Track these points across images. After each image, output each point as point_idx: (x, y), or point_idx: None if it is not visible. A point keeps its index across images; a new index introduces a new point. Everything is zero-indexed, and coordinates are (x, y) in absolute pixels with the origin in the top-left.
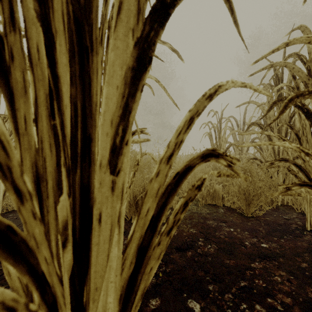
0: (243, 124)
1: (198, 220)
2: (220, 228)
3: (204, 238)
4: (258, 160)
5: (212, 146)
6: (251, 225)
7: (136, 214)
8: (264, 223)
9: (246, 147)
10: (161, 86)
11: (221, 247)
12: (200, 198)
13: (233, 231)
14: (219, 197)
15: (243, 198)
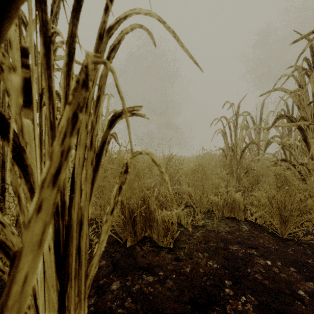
0: (259, 120)
1: (217, 244)
2: (251, 259)
3: (232, 279)
4: (288, 161)
5: (226, 145)
6: (294, 254)
7: (133, 235)
8: (310, 249)
9: (264, 147)
10: (168, 29)
11: (262, 301)
12: (215, 210)
13: (271, 265)
14: (240, 208)
15: (277, 212)
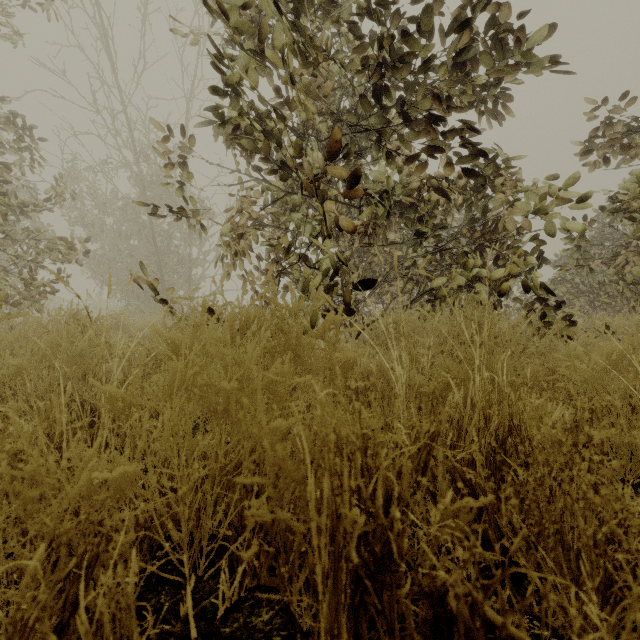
0: None
1: None
2: None
3: None
4: None
5: None
6: None
7: None
8: None
9: None
10: None
11: None
12: None
13: None
14: None
15: None
